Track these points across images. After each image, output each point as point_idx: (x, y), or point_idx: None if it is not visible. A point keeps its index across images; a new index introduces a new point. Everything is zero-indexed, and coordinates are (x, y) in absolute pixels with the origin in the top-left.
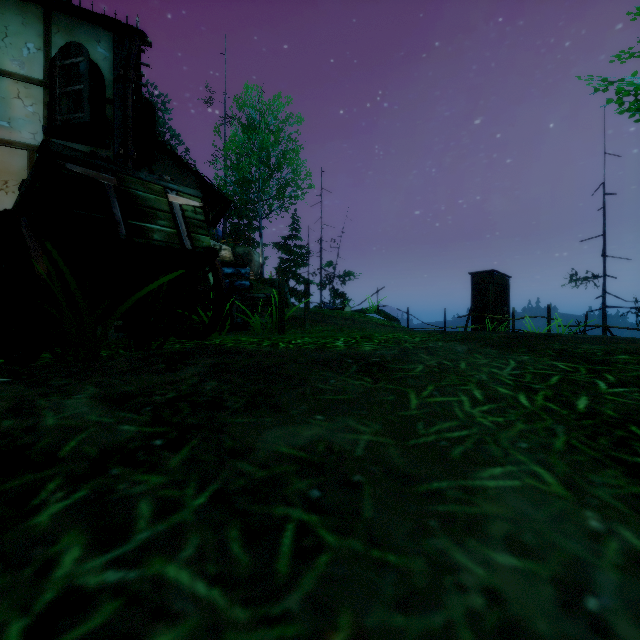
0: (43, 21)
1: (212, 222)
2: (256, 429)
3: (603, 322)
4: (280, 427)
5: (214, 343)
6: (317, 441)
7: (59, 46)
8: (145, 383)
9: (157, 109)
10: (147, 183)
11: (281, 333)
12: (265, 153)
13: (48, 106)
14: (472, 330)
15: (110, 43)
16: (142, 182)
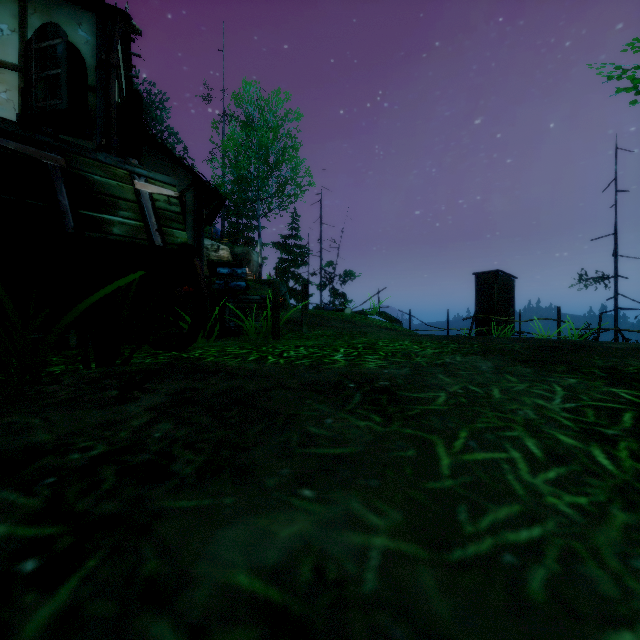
0: (18, 0)
1: (207, 220)
2: (205, 525)
3: (615, 324)
4: (244, 518)
5: (192, 356)
6: (300, 553)
7: (36, 28)
8: (73, 426)
9: (155, 107)
10: (107, 166)
11: (276, 339)
12: (264, 151)
13: (23, 92)
14: (476, 332)
15: (92, 26)
16: (101, 165)
